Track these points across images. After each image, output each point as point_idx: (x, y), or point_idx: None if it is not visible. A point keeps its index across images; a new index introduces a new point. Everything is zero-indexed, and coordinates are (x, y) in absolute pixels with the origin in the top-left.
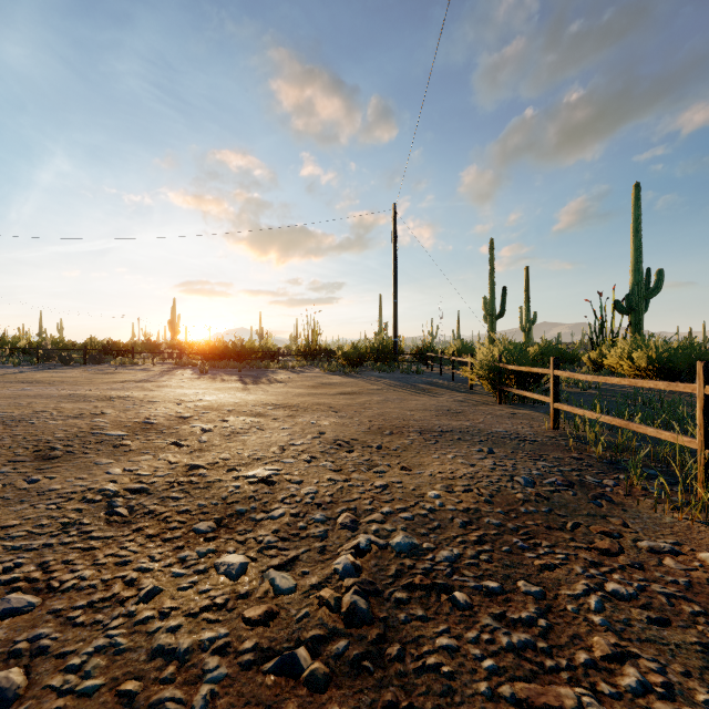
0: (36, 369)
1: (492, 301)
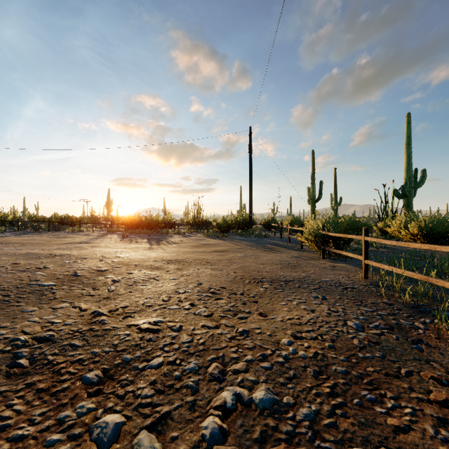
0: (15, 234)
1: (313, 190)
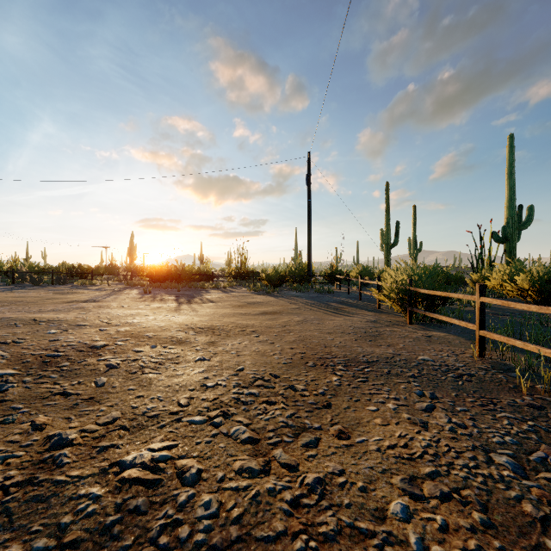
0: (6, 289)
1: (387, 233)
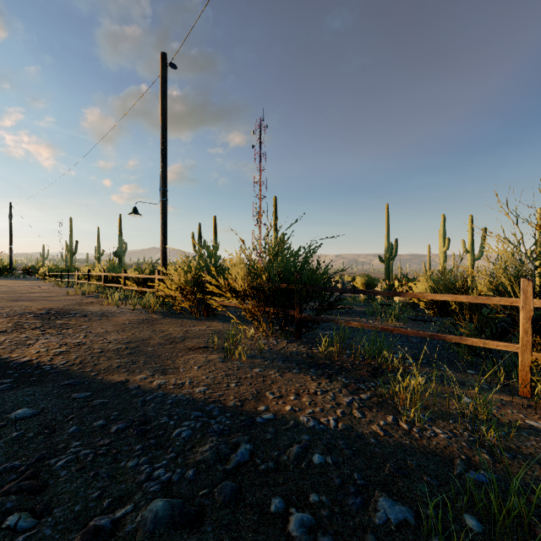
0: None
1: (71, 246)
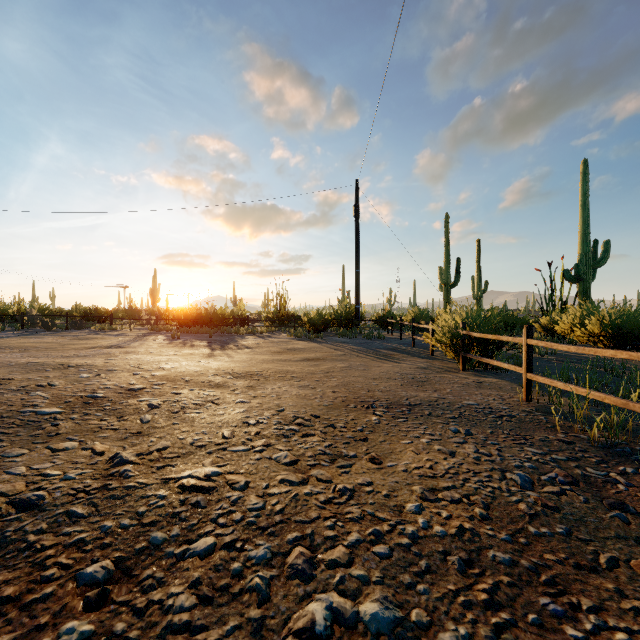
0: (17, 334)
1: (447, 271)
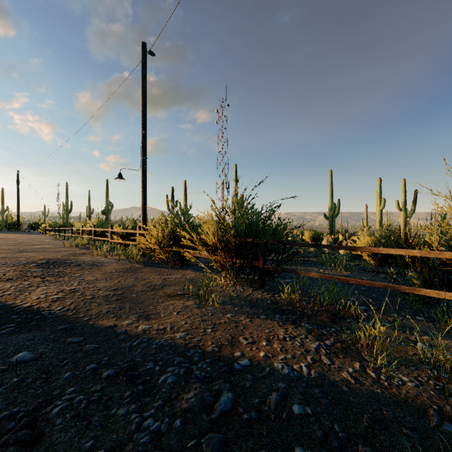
0: None
1: (67, 206)
